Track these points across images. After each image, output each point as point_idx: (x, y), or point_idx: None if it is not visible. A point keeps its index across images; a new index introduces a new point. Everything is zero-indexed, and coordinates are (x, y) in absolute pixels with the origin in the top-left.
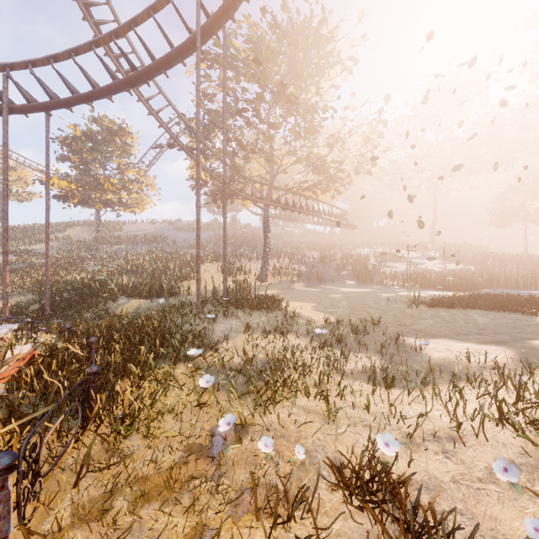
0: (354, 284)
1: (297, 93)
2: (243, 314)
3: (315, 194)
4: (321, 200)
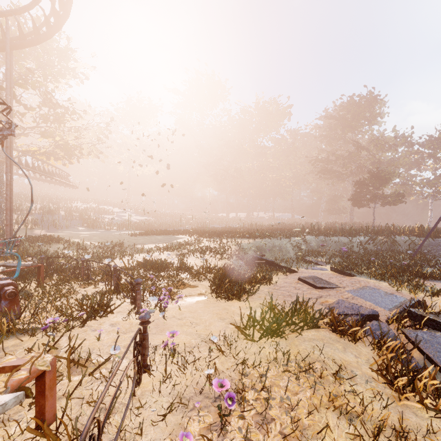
0: (86, 229)
1: (44, 85)
2: (45, 245)
3: (49, 159)
4: (51, 164)
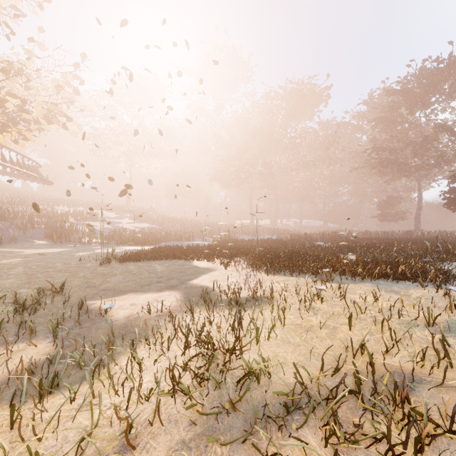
0: (47, 244)
1: None
2: None
3: None
4: None
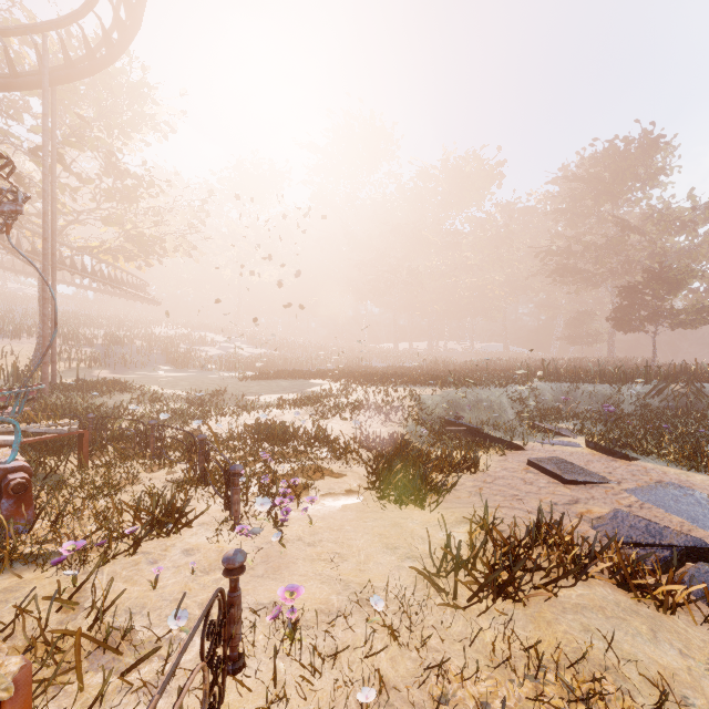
0: (171, 369)
1: (108, 143)
2: (104, 395)
3: (116, 260)
4: (120, 267)
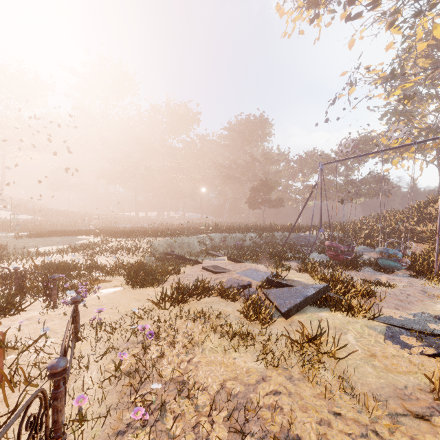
0: None
1: None
2: None
3: None
4: None
